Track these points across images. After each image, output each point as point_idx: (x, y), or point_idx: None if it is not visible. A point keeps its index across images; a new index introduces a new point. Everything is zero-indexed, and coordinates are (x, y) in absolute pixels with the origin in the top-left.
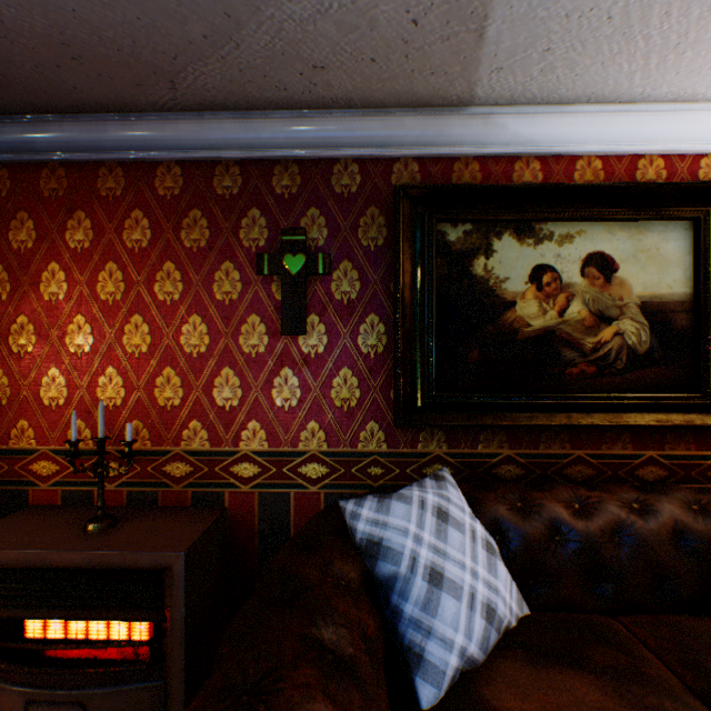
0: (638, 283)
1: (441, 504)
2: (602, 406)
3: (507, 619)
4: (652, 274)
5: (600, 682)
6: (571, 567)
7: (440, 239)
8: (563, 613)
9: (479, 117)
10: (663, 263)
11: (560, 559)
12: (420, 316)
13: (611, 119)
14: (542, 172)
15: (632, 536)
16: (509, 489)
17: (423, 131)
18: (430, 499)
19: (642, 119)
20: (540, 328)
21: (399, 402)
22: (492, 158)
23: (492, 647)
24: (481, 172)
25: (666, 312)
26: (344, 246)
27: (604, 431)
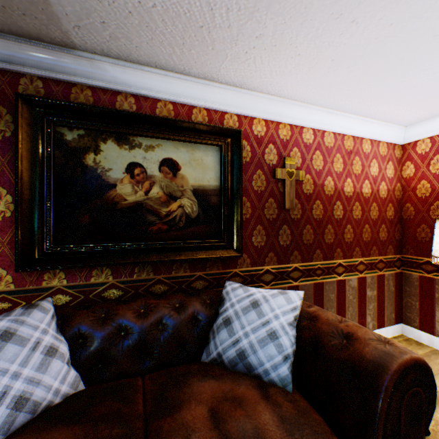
0: (192, 178)
1: (12, 327)
2: (171, 248)
3: (48, 400)
4: (200, 174)
5: (81, 430)
6: (128, 350)
7: (60, 137)
8: (110, 382)
9: (85, 59)
10: (206, 168)
11: (122, 346)
12: (42, 190)
13: (174, 81)
14: (137, 105)
15: (170, 323)
16: (104, 305)
17: (43, 59)
18: (1, 325)
19: (191, 85)
20: (134, 202)
21: (18, 253)
22: (102, 89)
23: (21, 426)
24: (94, 97)
25: (207, 195)
26: None
27: (175, 263)
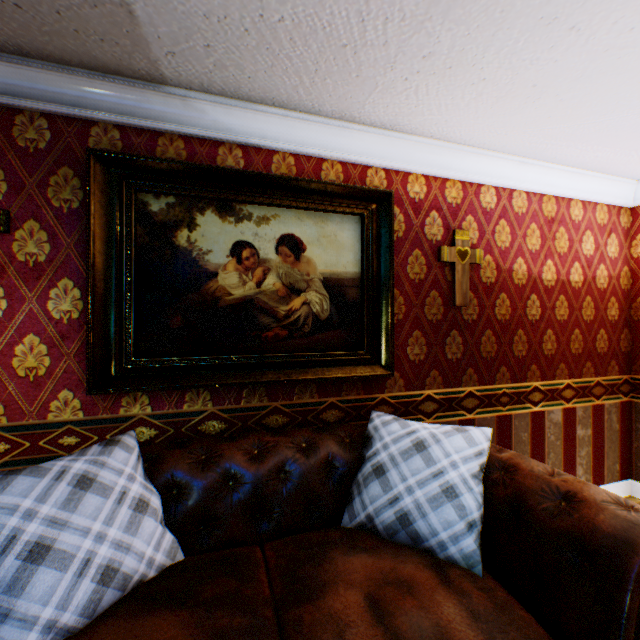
0: (322, 262)
1: (90, 471)
2: (293, 363)
3: (141, 573)
4: (333, 256)
5: (190, 616)
6: (239, 507)
7: (143, 208)
8: (218, 552)
9: (177, 97)
10: (341, 248)
11: (230, 501)
12: (119, 282)
13: (297, 124)
14: (245, 160)
15: (295, 471)
16: (203, 443)
17: (121, 99)
18: (77, 467)
19: (321, 129)
20: (241, 297)
21: (90, 369)
22: (198, 139)
23: (109, 607)
24: (187, 150)
25: (342, 287)
26: (31, 204)
27: (297, 384)
